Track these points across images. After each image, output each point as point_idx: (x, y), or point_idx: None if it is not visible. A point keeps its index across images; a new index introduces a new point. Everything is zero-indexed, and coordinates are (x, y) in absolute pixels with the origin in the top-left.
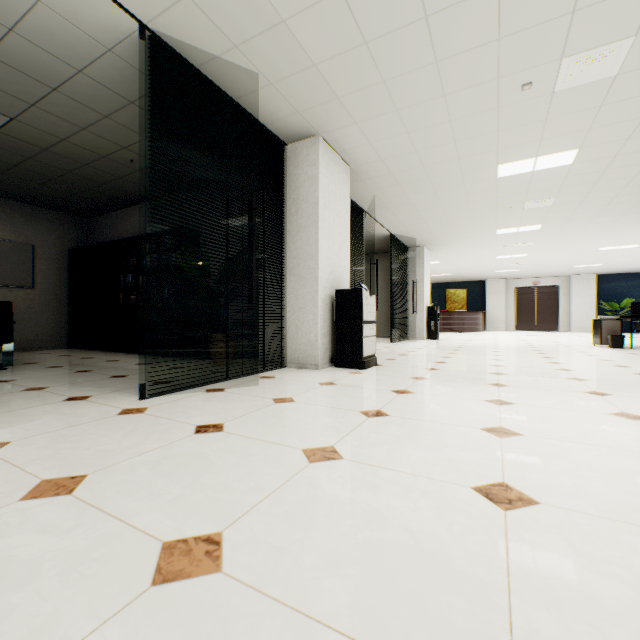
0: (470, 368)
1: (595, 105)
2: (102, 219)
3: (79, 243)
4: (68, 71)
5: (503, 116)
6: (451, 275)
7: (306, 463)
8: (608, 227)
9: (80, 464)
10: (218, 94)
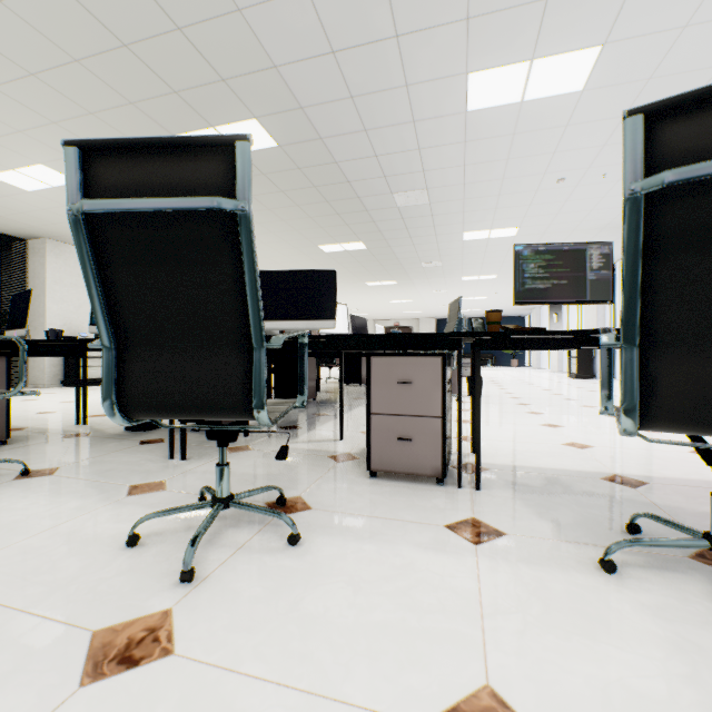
0: None
1: None
2: None
3: None
4: None
5: None
6: None
7: None
8: (360, 289)
9: None
10: None
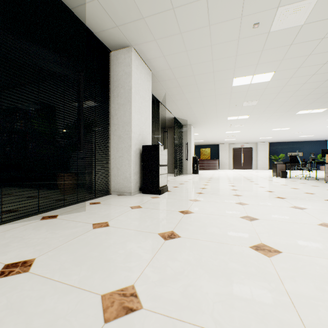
0: (221, 192)
1: (288, 44)
2: None
3: None
4: None
5: (240, 45)
6: (203, 141)
7: (100, 324)
8: (278, 118)
9: None
10: (56, 1)
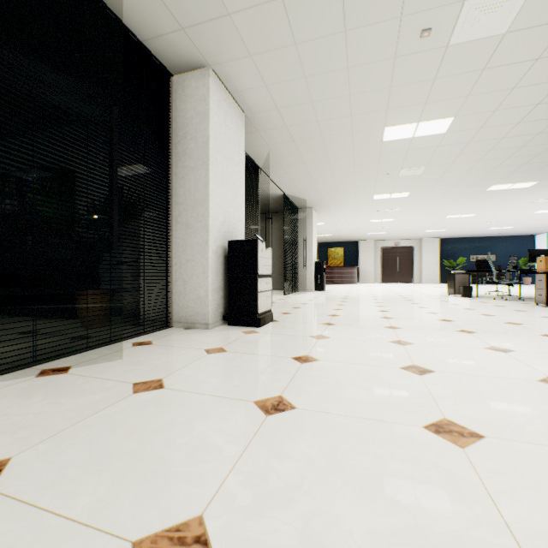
0: (364, 321)
1: (479, 68)
2: None
3: None
4: None
5: (398, 69)
6: (332, 236)
7: None
8: (458, 198)
9: None
10: None
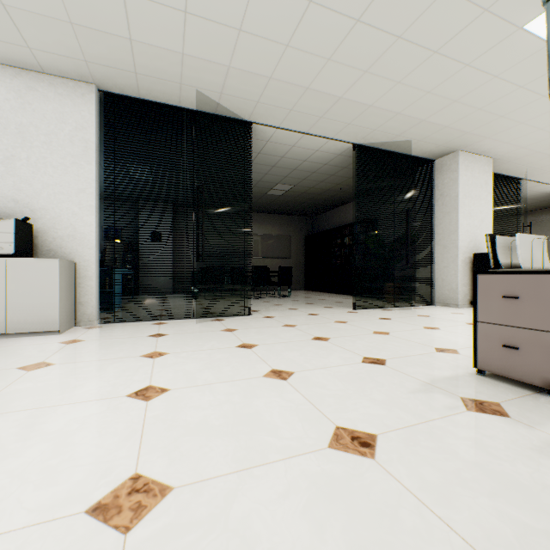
0: None
1: None
2: (320, 217)
3: (308, 232)
4: (321, 165)
5: None
6: None
7: (422, 328)
8: None
9: (343, 320)
10: (388, 153)
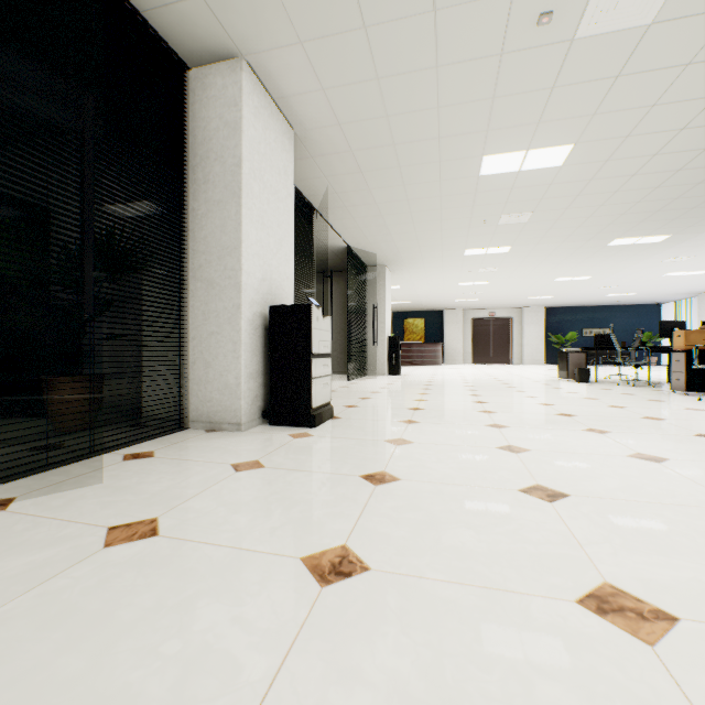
0: (458, 418)
1: (612, 74)
2: None
3: None
4: None
5: (505, 71)
6: (410, 303)
7: None
8: (571, 255)
9: None
10: None
